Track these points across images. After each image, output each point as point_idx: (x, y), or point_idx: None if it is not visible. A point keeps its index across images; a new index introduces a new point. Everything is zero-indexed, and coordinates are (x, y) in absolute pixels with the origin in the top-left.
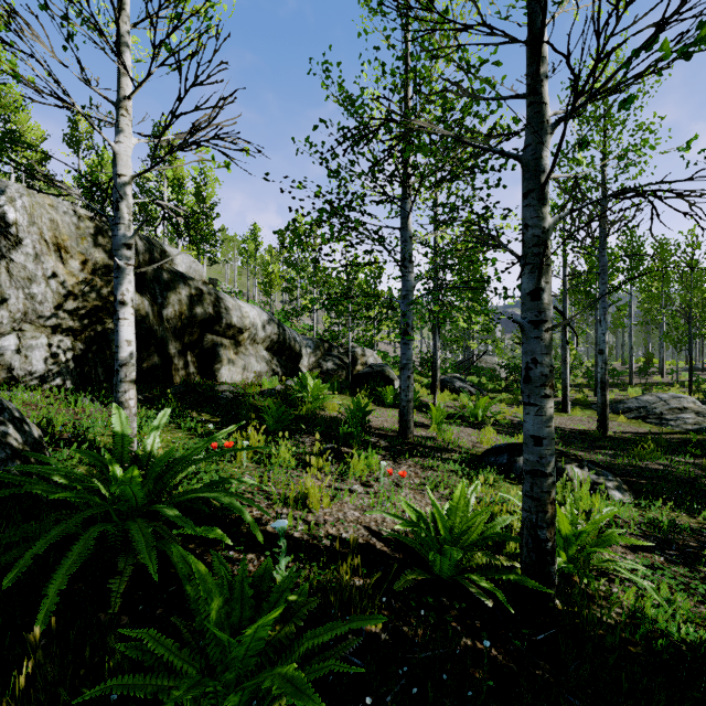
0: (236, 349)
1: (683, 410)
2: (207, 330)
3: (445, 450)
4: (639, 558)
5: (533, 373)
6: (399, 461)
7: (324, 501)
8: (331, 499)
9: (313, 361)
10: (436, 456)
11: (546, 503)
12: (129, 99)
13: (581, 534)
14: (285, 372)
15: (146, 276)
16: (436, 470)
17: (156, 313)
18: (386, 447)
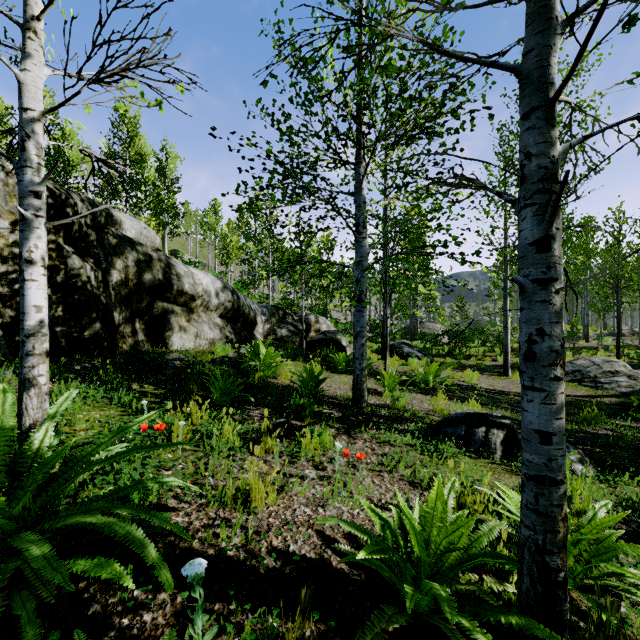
0: (188, 316)
1: (615, 374)
2: (157, 297)
3: (400, 420)
4: (635, 559)
5: (539, 348)
6: (354, 435)
7: (270, 496)
8: (278, 490)
9: (268, 328)
10: (393, 429)
11: (557, 520)
12: (39, 20)
13: (581, 541)
14: (239, 339)
15: (88, 239)
16: (393, 445)
17: (99, 279)
18: (340, 418)
